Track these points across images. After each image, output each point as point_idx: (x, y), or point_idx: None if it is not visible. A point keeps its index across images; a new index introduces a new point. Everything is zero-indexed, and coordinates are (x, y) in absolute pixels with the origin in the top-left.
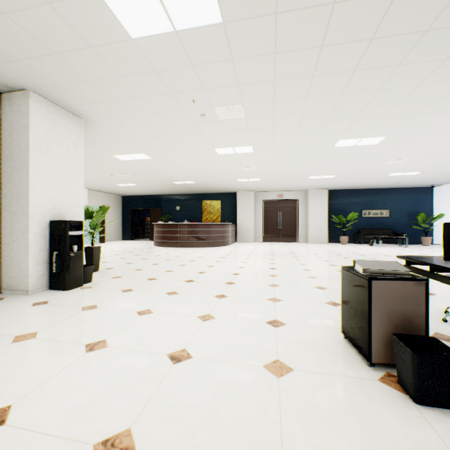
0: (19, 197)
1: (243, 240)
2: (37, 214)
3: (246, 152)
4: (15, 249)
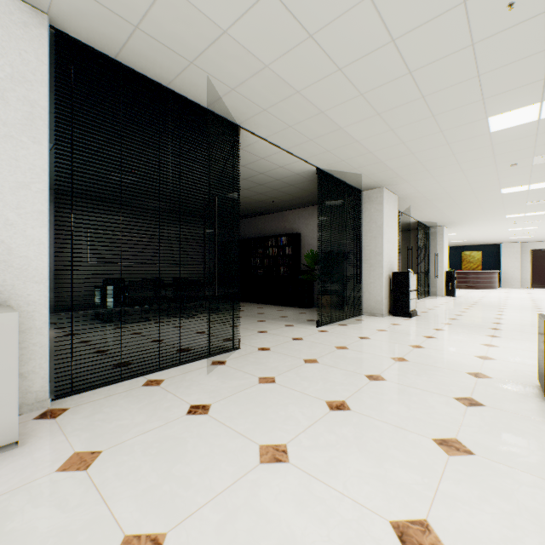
0: (438, 263)
1: (507, 286)
2: (443, 269)
3: (531, 228)
4: (436, 281)
